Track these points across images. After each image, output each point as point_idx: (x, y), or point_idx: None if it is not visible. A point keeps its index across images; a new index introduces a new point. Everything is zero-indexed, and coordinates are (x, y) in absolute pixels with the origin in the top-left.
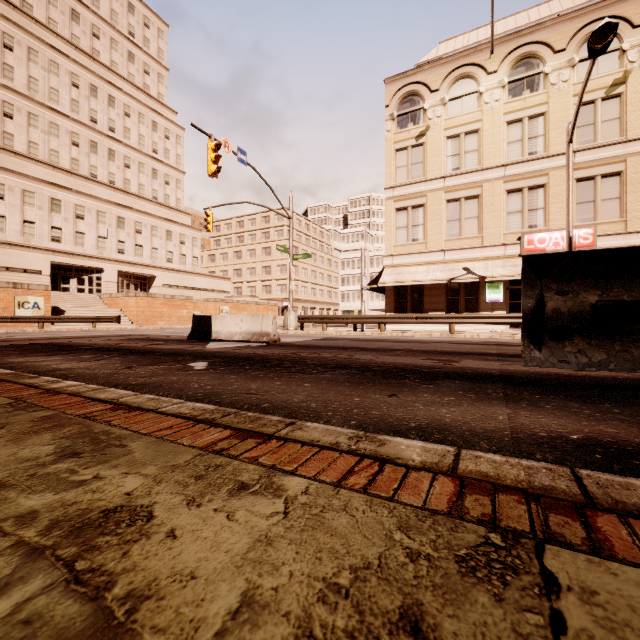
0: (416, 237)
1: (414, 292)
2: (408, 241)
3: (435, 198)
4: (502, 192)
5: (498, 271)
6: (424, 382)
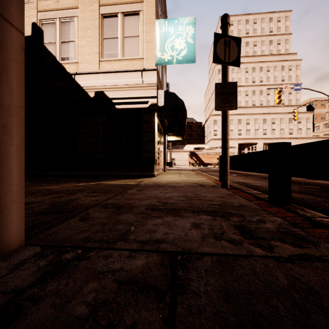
0: None
1: None
2: None
3: None
4: None
5: None
6: (263, 179)
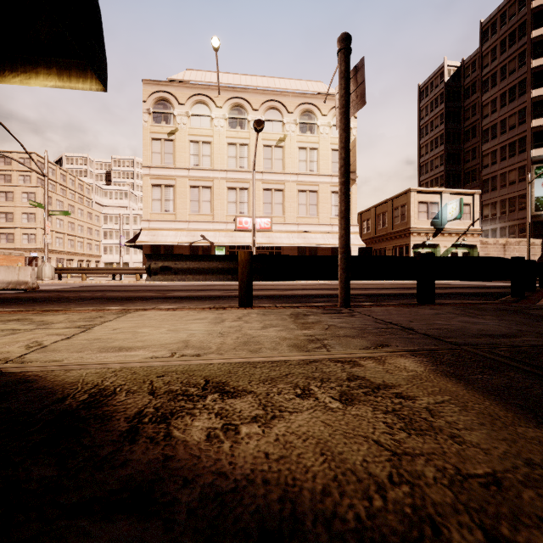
0: (168, 209)
1: (166, 250)
2: (162, 211)
3: (182, 182)
4: (225, 188)
5: (222, 239)
6: (142, 300)
